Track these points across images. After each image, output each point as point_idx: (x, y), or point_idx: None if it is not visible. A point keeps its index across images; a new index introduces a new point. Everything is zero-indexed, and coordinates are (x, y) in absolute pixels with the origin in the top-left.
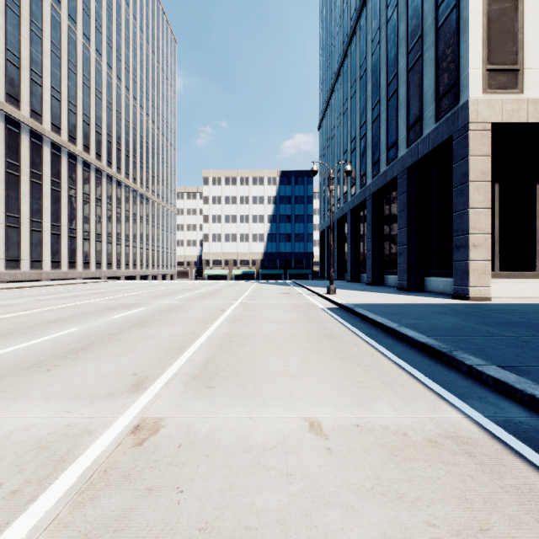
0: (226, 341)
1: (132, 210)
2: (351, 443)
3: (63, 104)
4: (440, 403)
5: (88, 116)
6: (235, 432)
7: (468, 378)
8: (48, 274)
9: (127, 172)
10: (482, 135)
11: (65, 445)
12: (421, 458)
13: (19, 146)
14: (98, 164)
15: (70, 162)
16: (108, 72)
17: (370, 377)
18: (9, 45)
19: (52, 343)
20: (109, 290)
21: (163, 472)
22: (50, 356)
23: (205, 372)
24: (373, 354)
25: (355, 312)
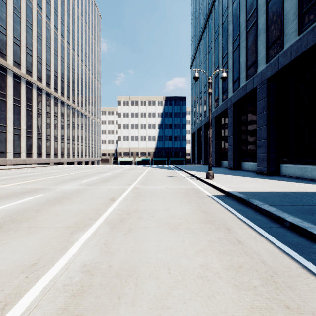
0: None
1: (72, 120)
2: None
3: (22, 49)
4: None
5: (41, 58)
6: None
7: None
8: (11, 161)
9: (68, 96)
10: None
11: None
12: None
13: None
14: (47, 90)
15: (27, 87)
16: (55, 31)
17: None
18: None
19: None
20: (39, 174)
21: None
22: None
23: None
24: None
25: (255, 207)
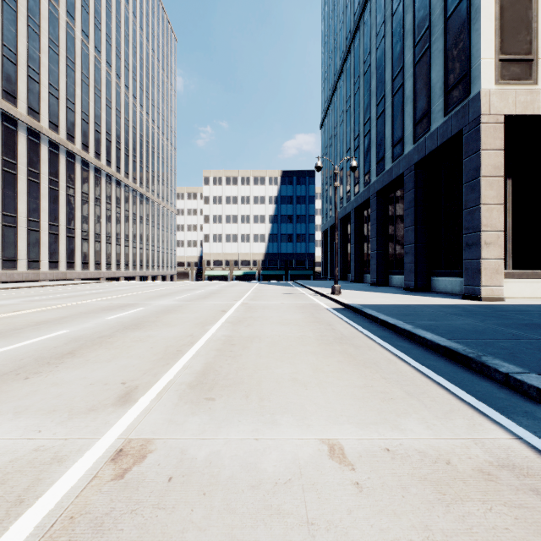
0: (228, 344)
1: (132, 210)
2: (384, 475)
3: (61, 102)
4: (481, 420)
5: (87, 114)
6: (239, 459)
7: (504, 388)
8: (46, 275)
9: (127, 171)
10: (495, 128)
11: (26, 479)
12: (476, 497)
13: (16, 143)
14: (97, 163)
15: (68, 160)
16: (107, 70)
17: (392, 387)
18: (6, 41)
19: (37, 346)
20: (107, 291)
21: (147, 518)
22: (32, 362)
23: (203, 381)
24: (390, 359)
25: (364, 313)
